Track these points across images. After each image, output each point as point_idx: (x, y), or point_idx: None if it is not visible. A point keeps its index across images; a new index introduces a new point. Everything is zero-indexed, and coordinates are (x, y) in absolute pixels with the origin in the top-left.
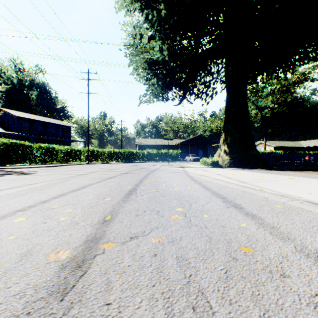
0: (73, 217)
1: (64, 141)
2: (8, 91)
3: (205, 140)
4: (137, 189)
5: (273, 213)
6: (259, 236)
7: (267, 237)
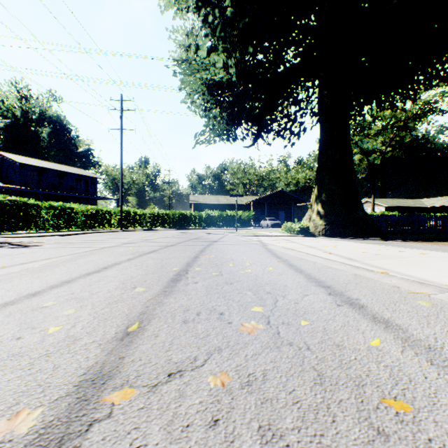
0: (73, 327)
1: (87, 199)
2: (8, 127)
3: (288, 197)
4: (188, 270)
5: (419, 317)
6: (411, 369)
7: (428, 371)
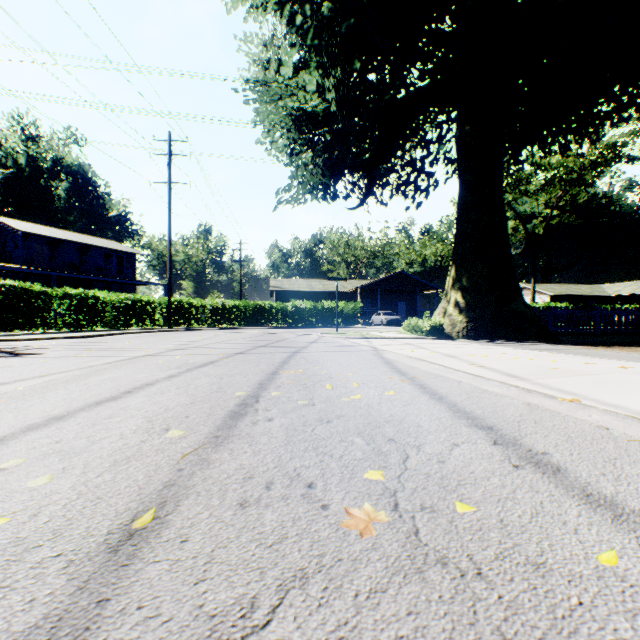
0: (32, 517)
1: (122, 284)
2: (8, 180)
3: (411, 282)
4: (260, 397)
5: None
6: None
7: None
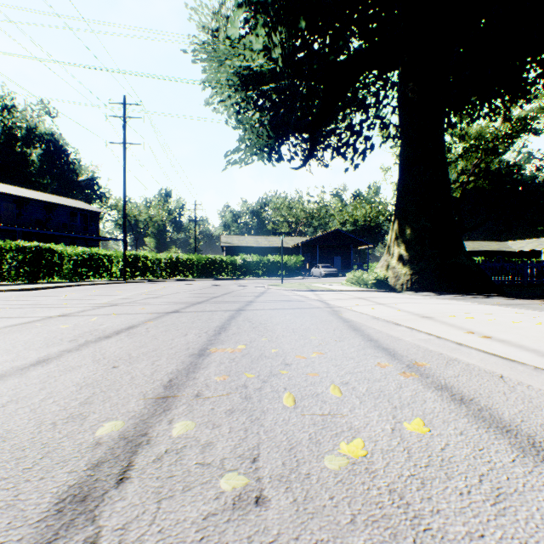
0: None
1: (86, 240)
2: None
3: (346, 238)
4: (142, 446)
5: None
6: None
7: None
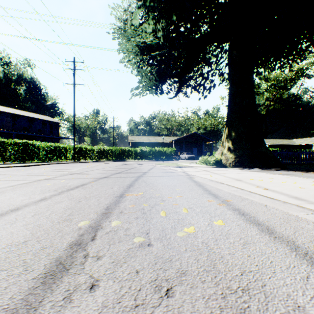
0: None
1: (51, 138)
2: None
3: (200, 137)
4: (99, 229)
5: None
6: None
7: None
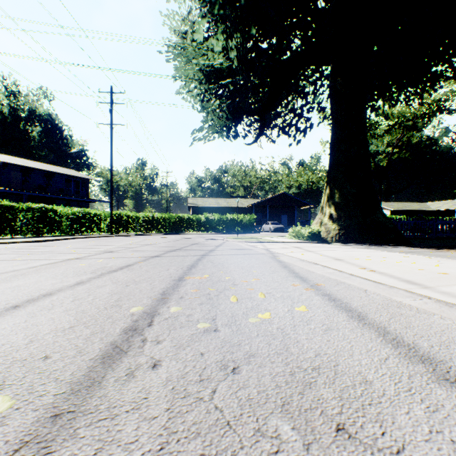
0: None
1: (78, 201)
2: None
3: (291, 200)
4: (156, 315)
5: None
6: None
7: None
